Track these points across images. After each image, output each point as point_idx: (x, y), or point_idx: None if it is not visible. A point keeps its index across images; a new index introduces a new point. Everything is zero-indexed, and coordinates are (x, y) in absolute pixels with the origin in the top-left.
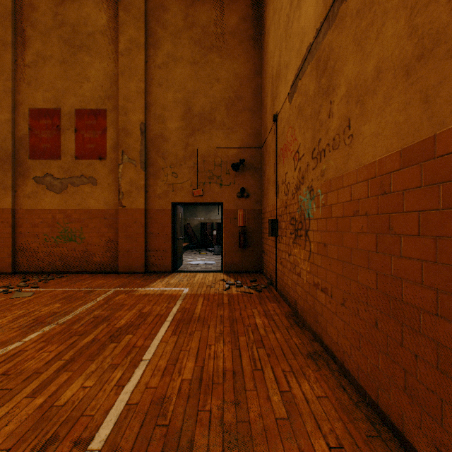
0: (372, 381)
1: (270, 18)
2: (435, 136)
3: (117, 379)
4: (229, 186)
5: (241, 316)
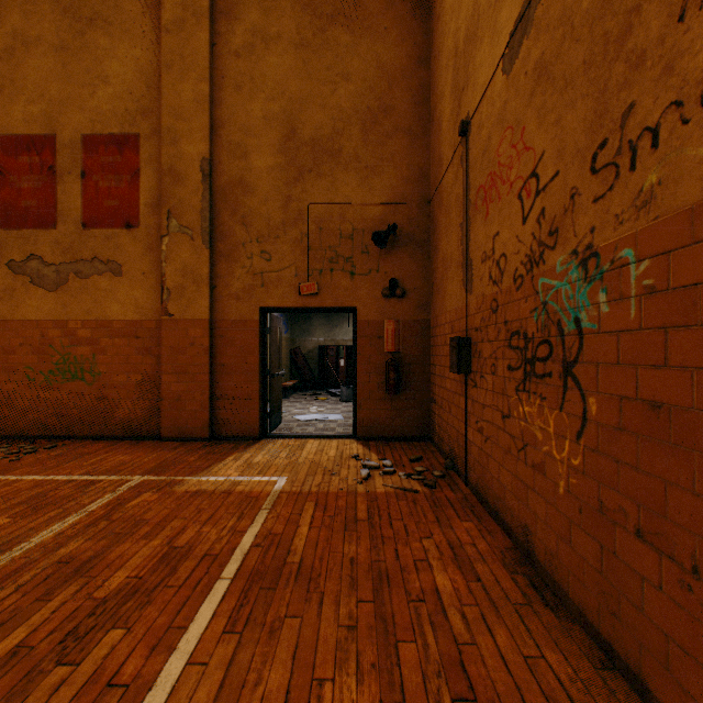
0: None
1: None
2: None
3: None
4: (368, 275)
5: (400, 561)
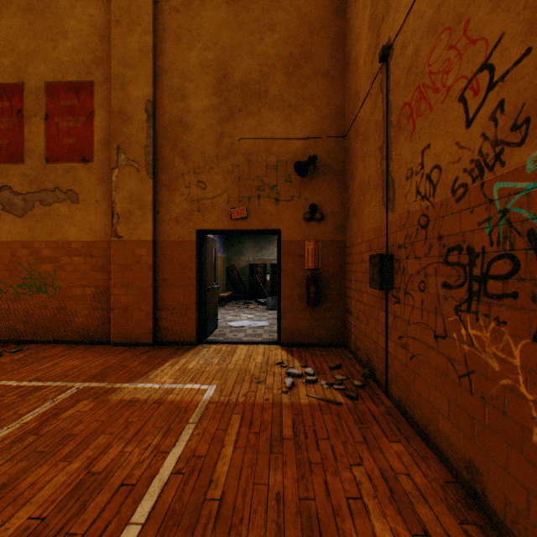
0: None
1: None
2: None
3: None
4: (291, 201)
5: (331, 500)
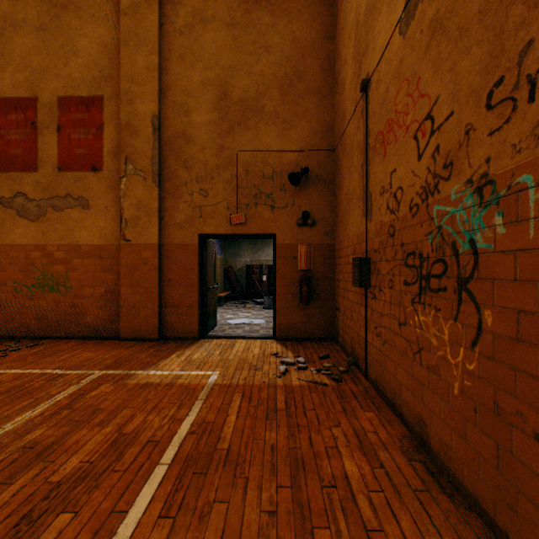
0: None
1: None
2: None
3: None
4: (285, 208)
5: (313, 448)
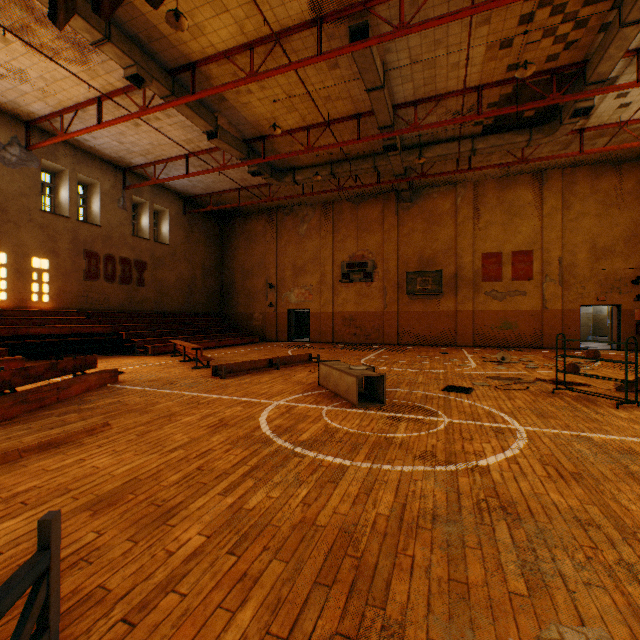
0: None
1: None
2: None
3: None
4: (626, 293)
5: None
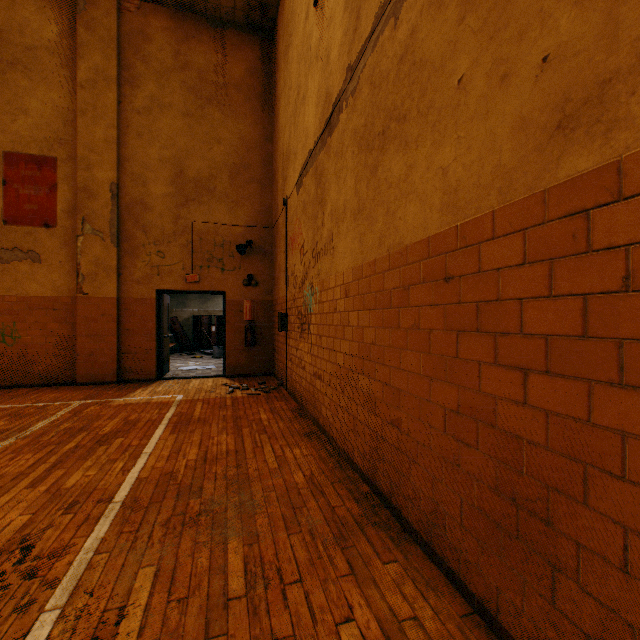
0: (342, 436)
1: (281, 85)
2: (363, 265)
3: (121, 467)
4: (234, 271)
5: (246, 414)
